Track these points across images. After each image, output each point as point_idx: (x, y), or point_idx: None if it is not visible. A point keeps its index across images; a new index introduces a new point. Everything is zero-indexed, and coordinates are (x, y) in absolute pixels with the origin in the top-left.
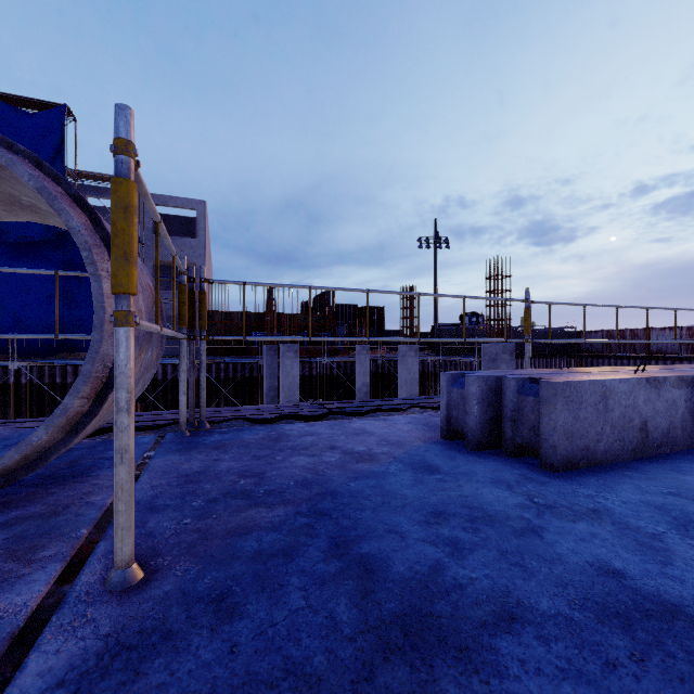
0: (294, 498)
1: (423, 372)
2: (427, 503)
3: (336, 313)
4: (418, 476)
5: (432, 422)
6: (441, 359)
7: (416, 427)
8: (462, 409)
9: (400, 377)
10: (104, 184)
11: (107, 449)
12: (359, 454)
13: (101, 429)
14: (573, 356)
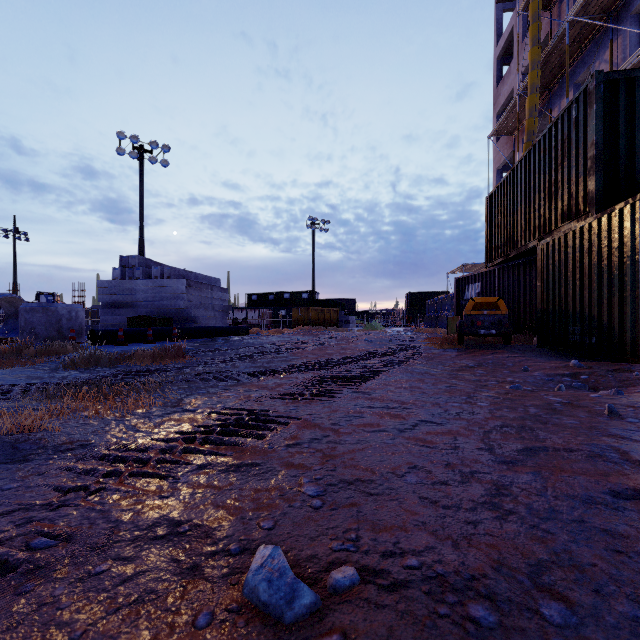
0: None
1: None
2: None
3: None
4: None
5: None
6: None
7: None
8: None
9: None
10: None
11: None
12: None
13: None
14: None
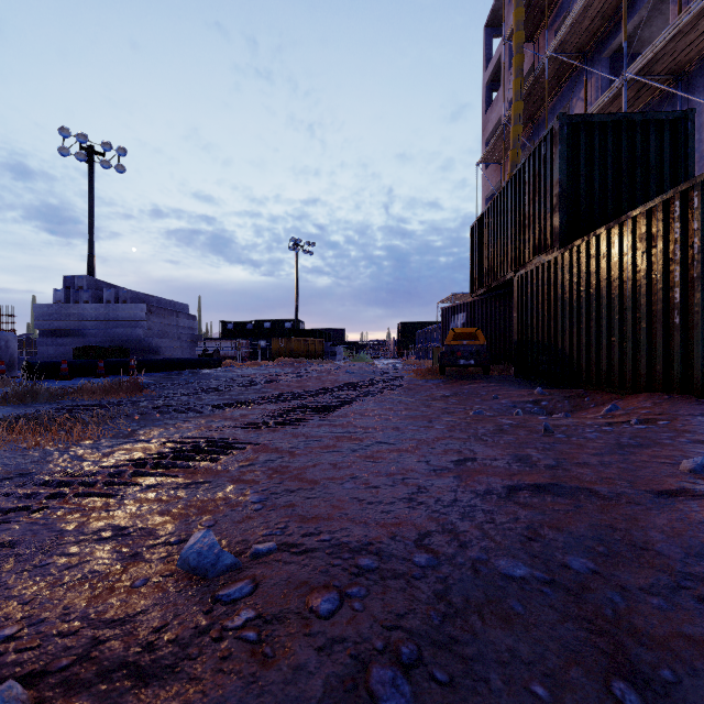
0: None
1: None
2: None
3: None
4: None
5: None
6: None
7: None
8: None
9: None
10: None
11: None
12: None
13: None
14: None
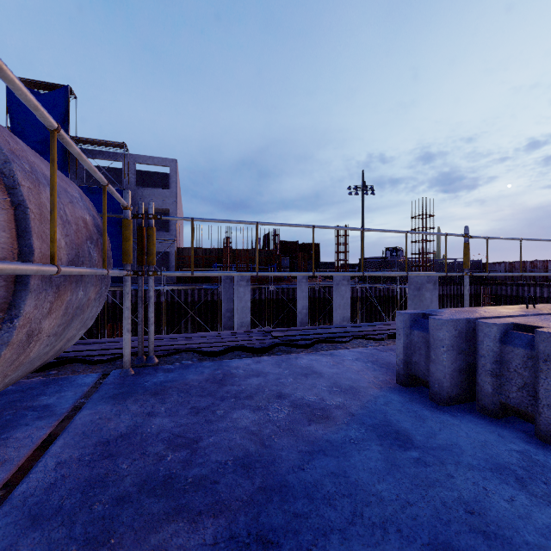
0: (230, 497)
1: (352, 297)
2: (417, 519)
3: (281, 249)
4: (388, 452)
5: (380, 359)
6: (368, 286)
7: (366, 366)
8: (425, 355)
9: (335, 302)
10: (98, 148)
11: (42, 393)
12: (310, 408)
13: (53, 363)
14: (479, 283)
